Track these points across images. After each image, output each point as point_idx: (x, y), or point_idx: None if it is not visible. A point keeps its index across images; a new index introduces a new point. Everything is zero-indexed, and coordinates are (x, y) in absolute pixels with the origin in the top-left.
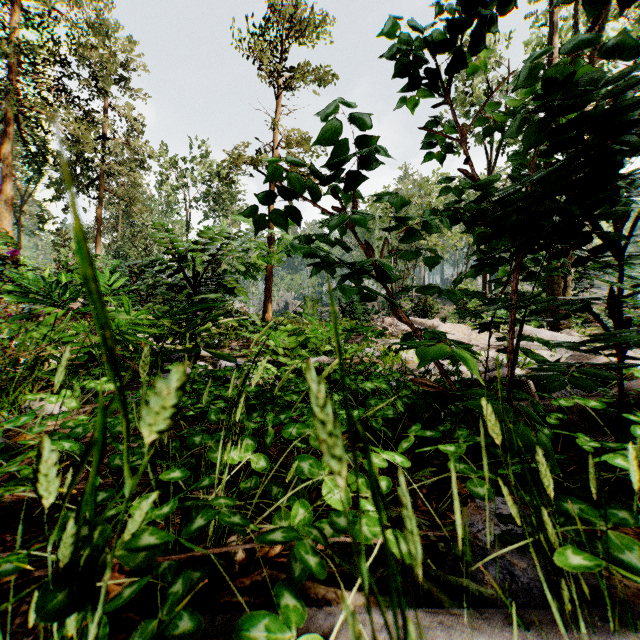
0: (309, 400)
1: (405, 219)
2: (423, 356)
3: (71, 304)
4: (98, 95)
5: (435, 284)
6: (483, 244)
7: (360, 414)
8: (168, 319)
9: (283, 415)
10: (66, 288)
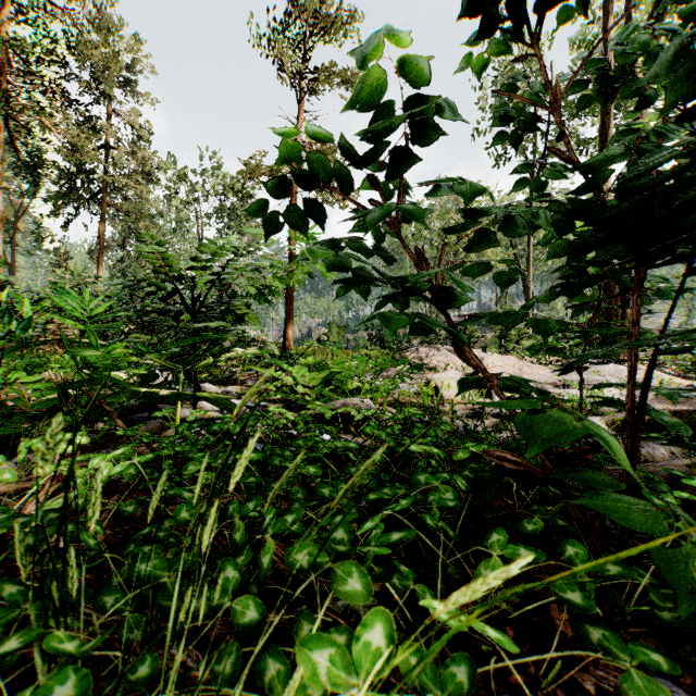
0: (328, 537)
1: (473, 215)
2: (523, 434)
3: (68, 331)
4: (100, 99)
5: (519, 311)
6: (574, 255)
7: (407, 504)
8: (155, 354)
9: (290, 515)
10: (12, 315)
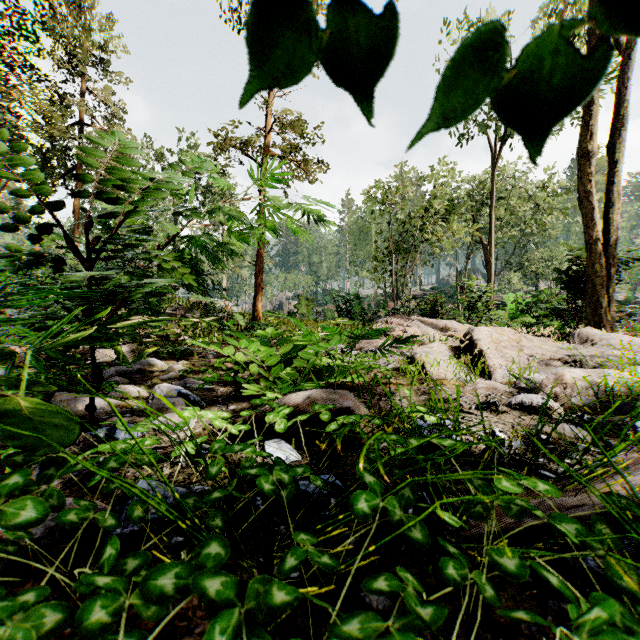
0: None
1: None
2: None
3: None
4: (72, 74)
5: None
6: None
7: None
8: None
9: None
10: None
